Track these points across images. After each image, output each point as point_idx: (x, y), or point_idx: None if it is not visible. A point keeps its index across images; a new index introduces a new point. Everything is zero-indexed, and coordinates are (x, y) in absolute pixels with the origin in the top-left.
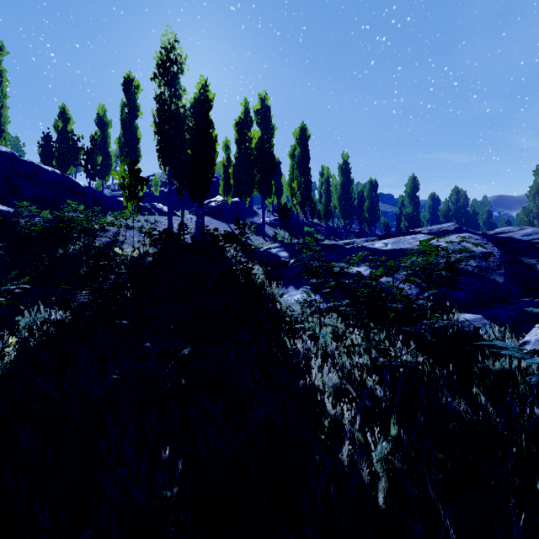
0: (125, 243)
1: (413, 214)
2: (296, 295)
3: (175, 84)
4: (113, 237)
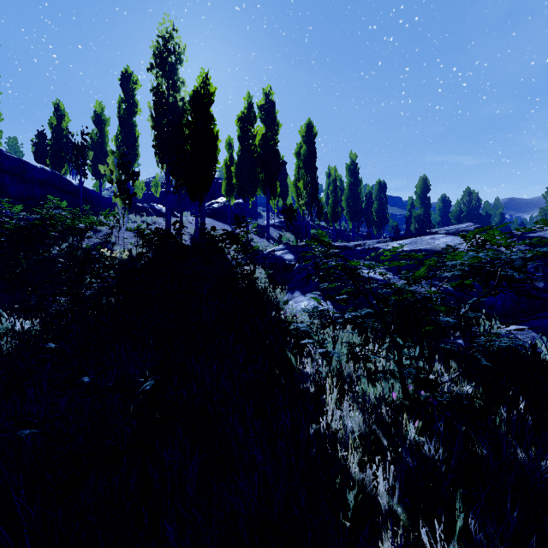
0: (116, 245)
1: (423, 216)
2: (303, 301)
3: (173, 75)
4: (103, 238)
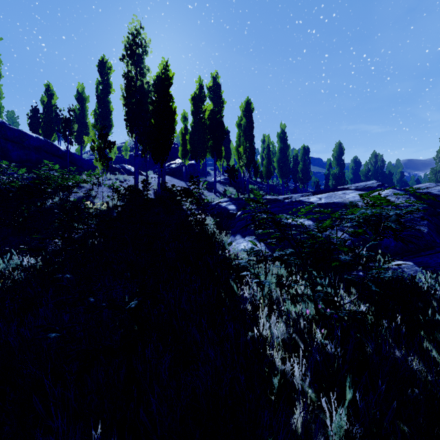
0: (96, 198)
1: (339, 174)
2: (243, 243)
3: (140, 64)
4: (86, 193)
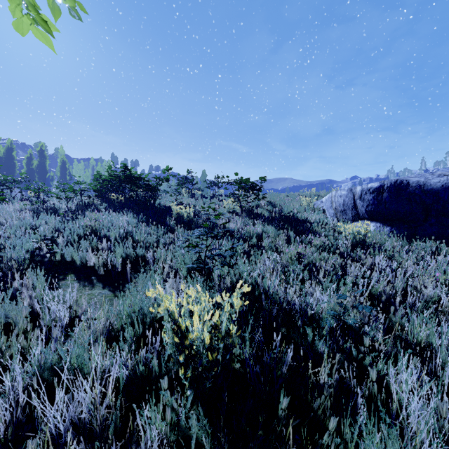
0: None
1: None
2: None
3: None
4: None
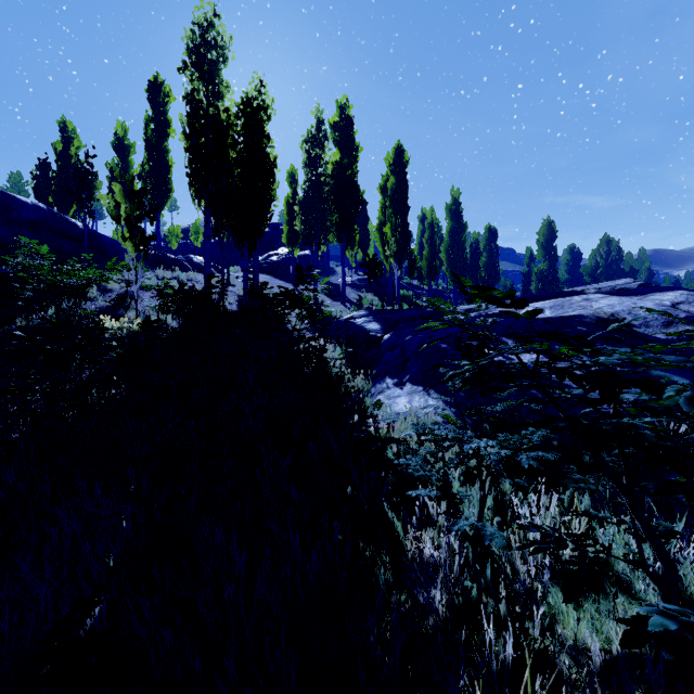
0: (130, 310)
1: (548, 272)
2: (401, 396)
3: (213, 77)
4: (111, 300)
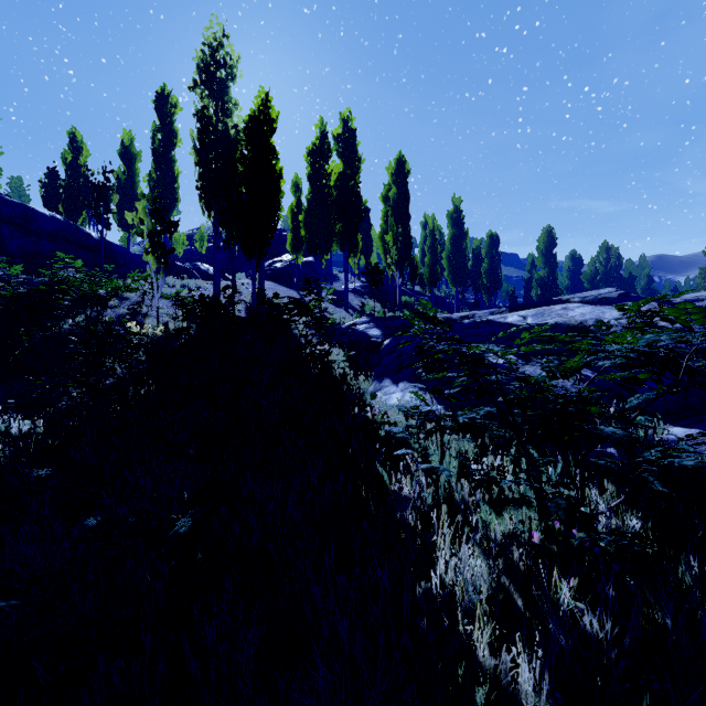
0: (148, 317)
1: (548, 278)
2: (395, 393)
3: (223, 95)
4: (131, 308)
